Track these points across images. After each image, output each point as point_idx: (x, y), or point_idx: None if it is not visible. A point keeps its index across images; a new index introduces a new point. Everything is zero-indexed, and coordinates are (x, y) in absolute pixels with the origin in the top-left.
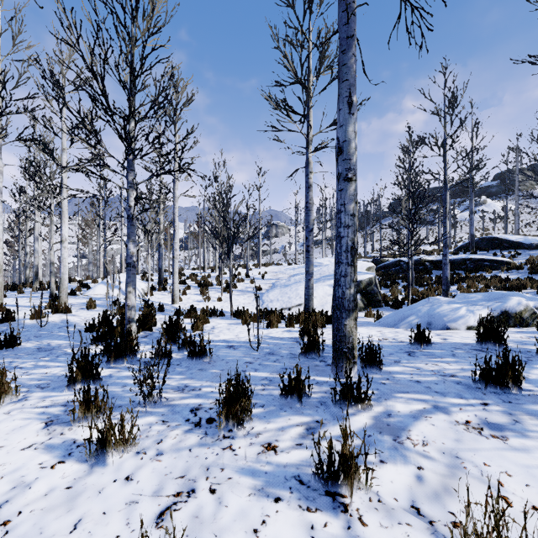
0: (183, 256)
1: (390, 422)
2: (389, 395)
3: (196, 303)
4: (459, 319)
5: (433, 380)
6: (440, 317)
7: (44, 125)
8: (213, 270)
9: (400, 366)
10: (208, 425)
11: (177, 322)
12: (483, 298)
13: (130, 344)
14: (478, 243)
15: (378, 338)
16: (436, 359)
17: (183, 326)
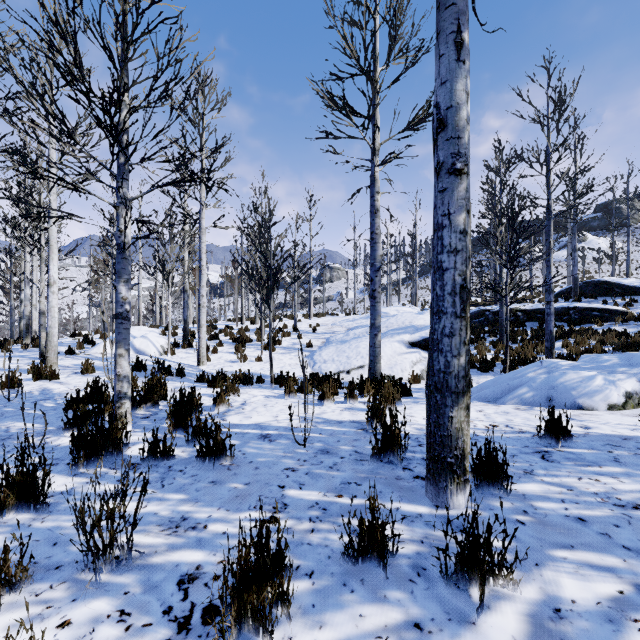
0: (218, 305)
1: (566, 634)
2: (540, 553)
3: (228, 365)
4: (595, 393)
5: (607, 516)
6: (567, 390)
7: (25, 131)
8: (253, 321)
9: (537, 483)
10: (202, 629)
11: (191, 397)
12: (622, 363)
13: (114, 434)
14: (582, 288)
15: (501, 436)
16: (592, 468)
17: (203, 400)
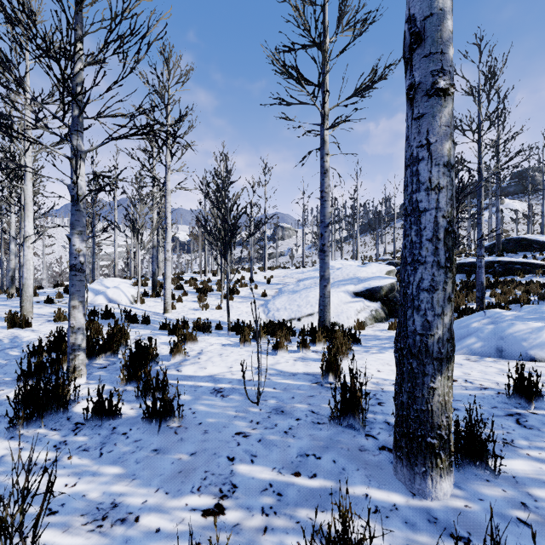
0: (185, 259)
1: None
2: None
3: (191, 312)
4: None
5: None
6: (517, 341)
7: (1, 98)
8: (215, 274)
9: (524, 459)
10: None
11: (146, 348)
12: None
13: (60, 390)
14: (504, 244)
15: (483, 405)
16: None
17: (162, 349)
